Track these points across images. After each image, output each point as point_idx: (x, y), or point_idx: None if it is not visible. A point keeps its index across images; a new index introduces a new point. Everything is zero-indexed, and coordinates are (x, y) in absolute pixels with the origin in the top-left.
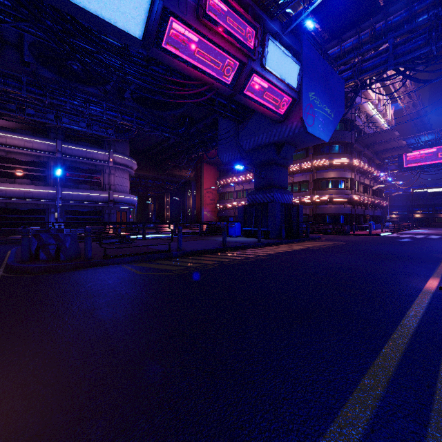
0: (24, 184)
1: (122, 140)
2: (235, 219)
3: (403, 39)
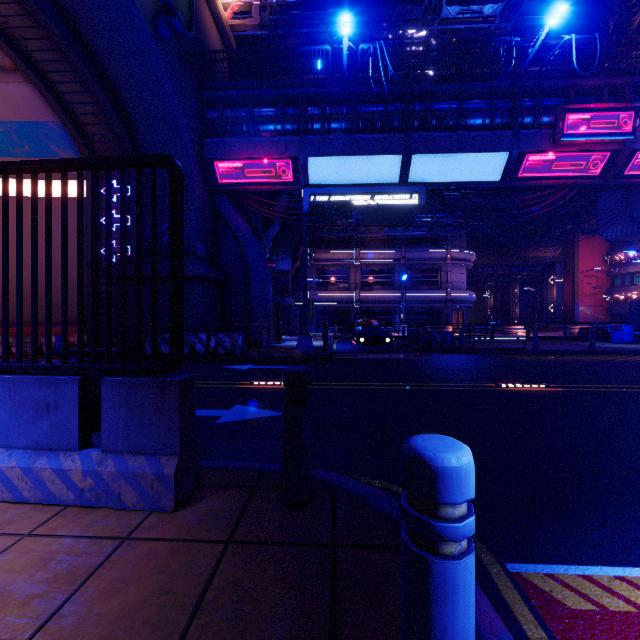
0: (378, 290)
1: (461, 234)
2: None
3: None
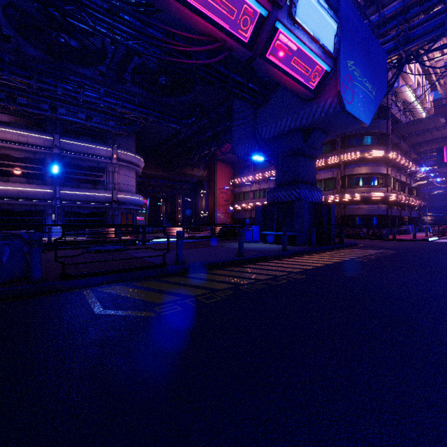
0: (19, 182)
1: (126, 134)
2: (251, 221)
3: None
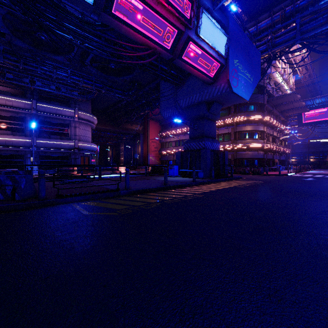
0: (6, 134)
1: (85, 100)
2: (174, 162)
3: (308, 19)
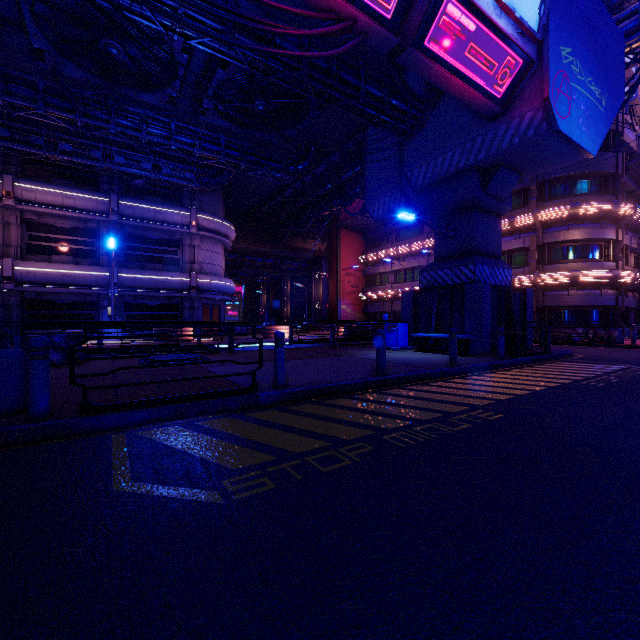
0: (64, 263)
1: (209, 190)
2: (393, 317)
3: None
